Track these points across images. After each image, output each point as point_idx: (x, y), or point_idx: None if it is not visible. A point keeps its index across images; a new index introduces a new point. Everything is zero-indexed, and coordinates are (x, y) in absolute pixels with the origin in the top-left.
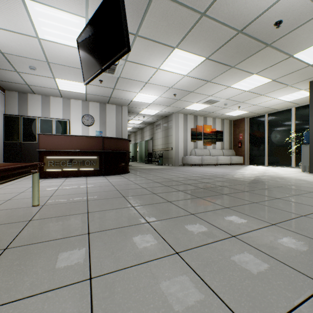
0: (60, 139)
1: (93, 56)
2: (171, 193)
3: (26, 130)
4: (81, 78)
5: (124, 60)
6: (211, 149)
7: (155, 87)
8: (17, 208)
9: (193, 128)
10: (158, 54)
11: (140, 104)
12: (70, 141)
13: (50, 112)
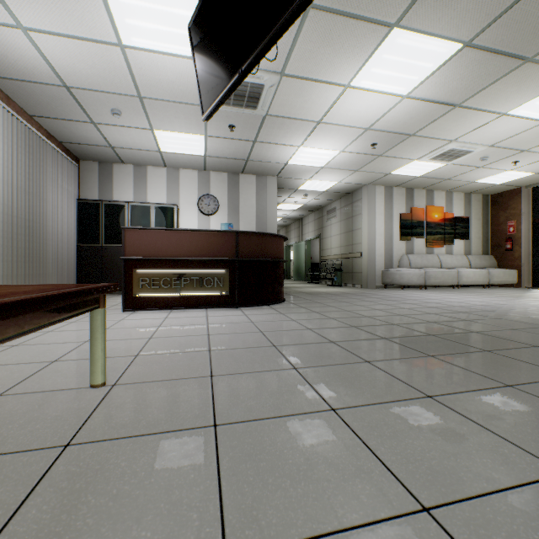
0: (160, 237)
1: (221, 50)
2: (412, 365)
3: (110, 225)
4: (197, 126)
5: (278, 75)
6: (443, 255)
7: (335, 132)
8: (58, 389)
9: (405, 214)
10: (351, 48)
11: (301, 170)
12: (177, 241)
13: (146, 193)
